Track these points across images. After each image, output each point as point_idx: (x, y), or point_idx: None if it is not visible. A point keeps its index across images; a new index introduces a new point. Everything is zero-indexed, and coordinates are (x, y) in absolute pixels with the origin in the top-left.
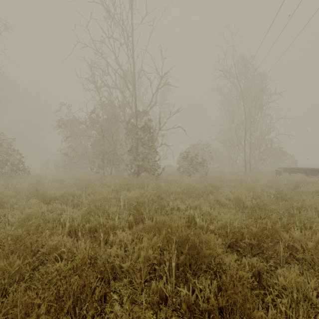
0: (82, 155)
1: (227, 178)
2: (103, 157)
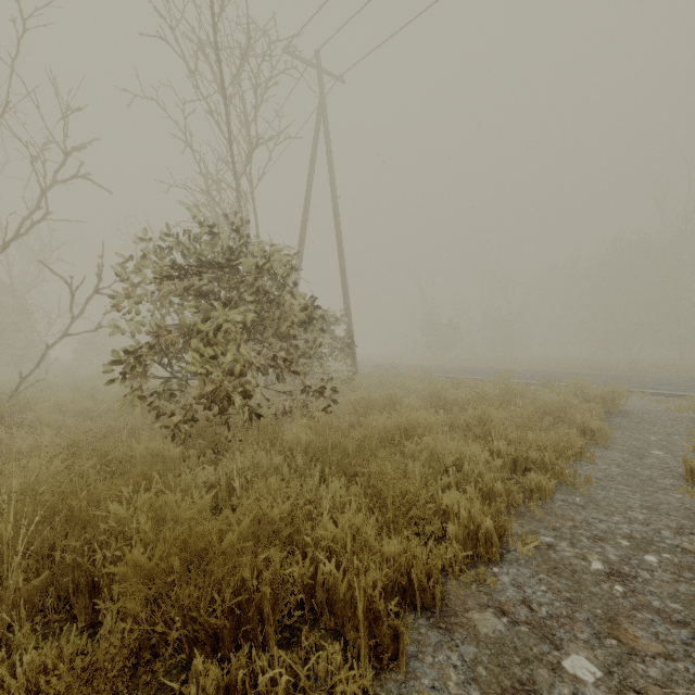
0: None
1: None
2: None
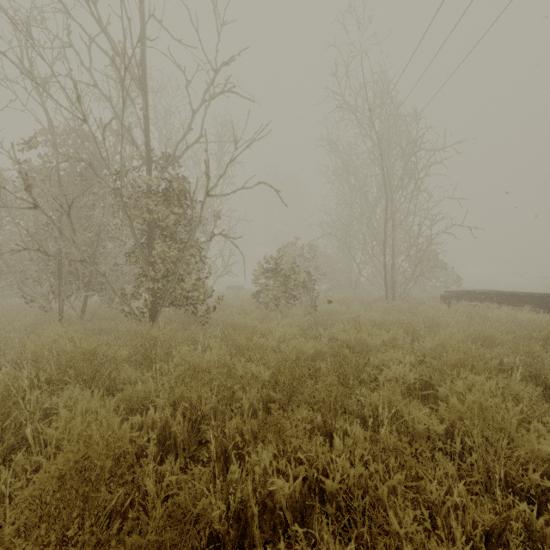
0: (18, 264)
1: (373, 320)
2: (60, 270)
